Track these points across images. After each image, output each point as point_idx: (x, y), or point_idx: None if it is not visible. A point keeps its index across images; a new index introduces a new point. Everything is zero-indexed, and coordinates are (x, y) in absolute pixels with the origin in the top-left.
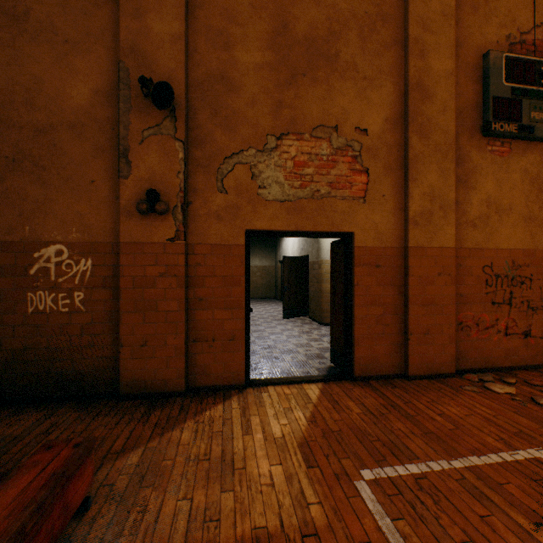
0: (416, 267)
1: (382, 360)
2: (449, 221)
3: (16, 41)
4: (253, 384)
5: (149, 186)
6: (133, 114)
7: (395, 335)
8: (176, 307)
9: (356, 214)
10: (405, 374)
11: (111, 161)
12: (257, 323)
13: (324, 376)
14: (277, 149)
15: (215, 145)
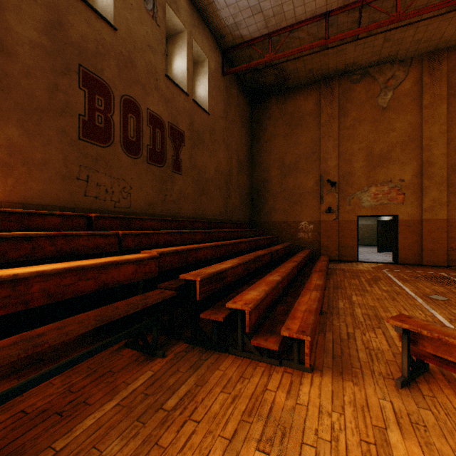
0: (425, 226)
1: (410, 258)
2: (443, 209)
3: (295, 174)
4: (359, 262)
5: (328, 206)
6: (324, 188)
7: (417, 250)
8: (335, 237)
9: (399, 208)
10: (421, 264)
11: (317, 200)
12: (362, 253)
13: (386, 262)
14: (367, 191)
15: (346, 192)
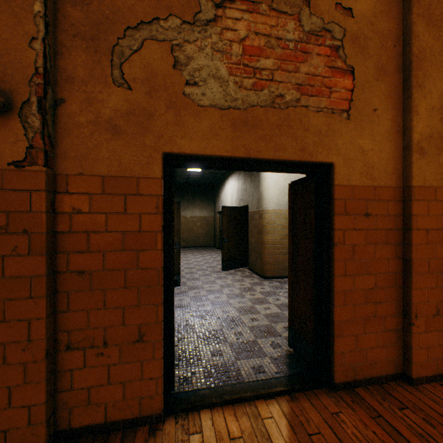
0: (422, 217)
1: (373, 355)
2: None
3: None
4: (176, 409)
5: None
6: None
7: (391, 317)
8: (26, 291)
9: (337, 135)
10: (404, 374)
11: None
12: (195, 277)
13: (288, 382)
14: (217, 23)
15: (107, 3)
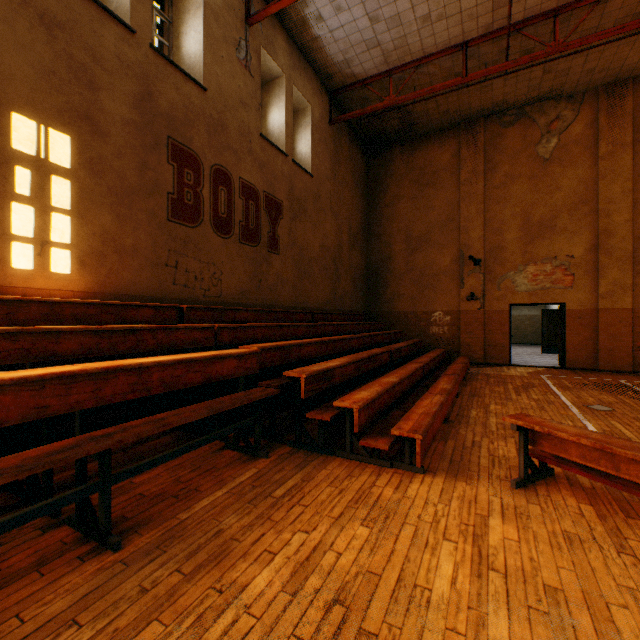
0: (602, 318)
1: (582, 361)
2: (626, 295)
3: (426, 249)
4: (512, 365)
5: (470, 291)
6: (464, 267)
7: (590, 350)
8: (480, 333)
9: (566, 294)
10: (596, 369)
11: (456, 283)
12: (520, 354)
13: (549, 366)
14: (523, 271)
15: (495, 272)
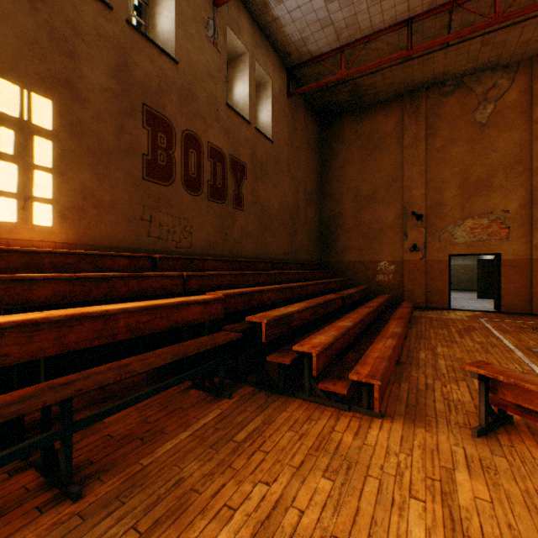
0: (536, 267)
1: (517, 306)
2: None
3: (373, 206)
4: (451, 309)
5: (413, 243)
6: (407, 222)
7: (525, 296)
8: (421, 280)
9: (502, 245)
10: (530, 313)
11: (400, 236)
12: (456, 299)
13: (485, 310)
14: (462, 224)
15: (435, 226)
